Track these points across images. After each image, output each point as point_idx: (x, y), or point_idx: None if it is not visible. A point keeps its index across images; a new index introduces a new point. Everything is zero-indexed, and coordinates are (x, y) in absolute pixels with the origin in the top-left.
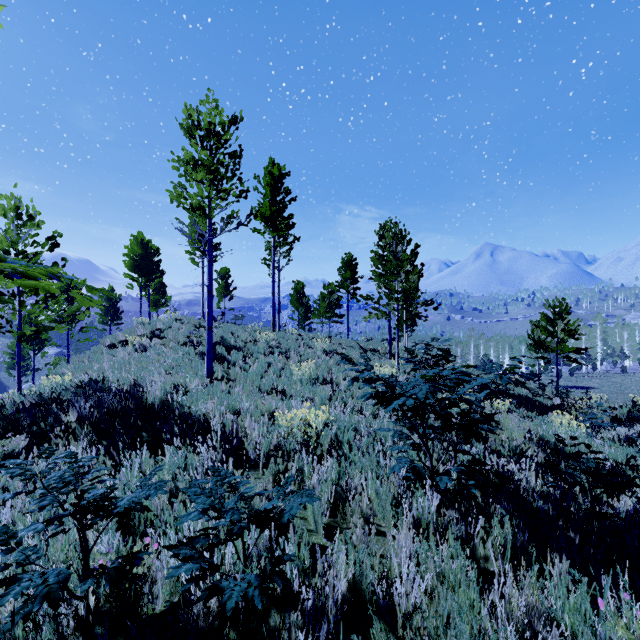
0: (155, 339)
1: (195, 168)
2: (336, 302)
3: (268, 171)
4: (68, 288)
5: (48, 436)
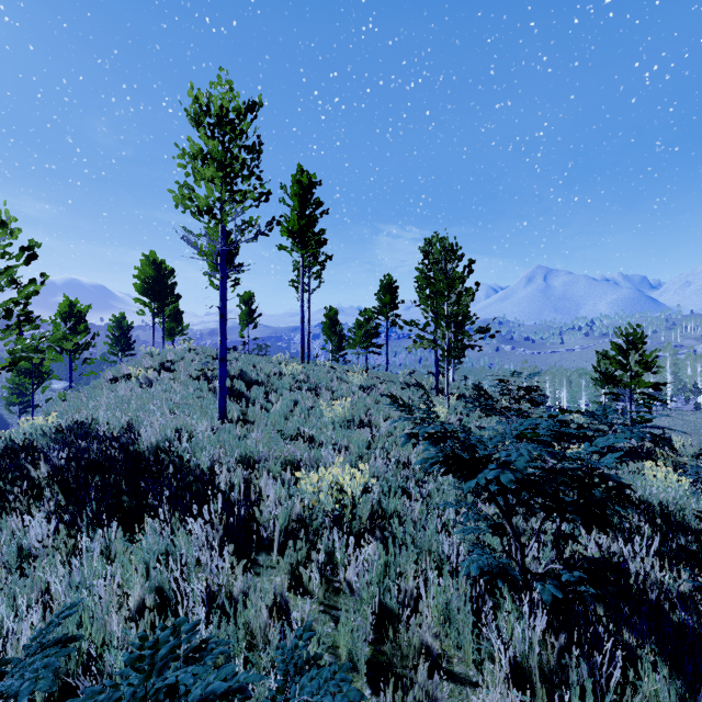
0: (164, 372)
1: (204, 163)
2: (374, 330)
3: (296, 180)
4: (70, 314)
5: (7, 497)
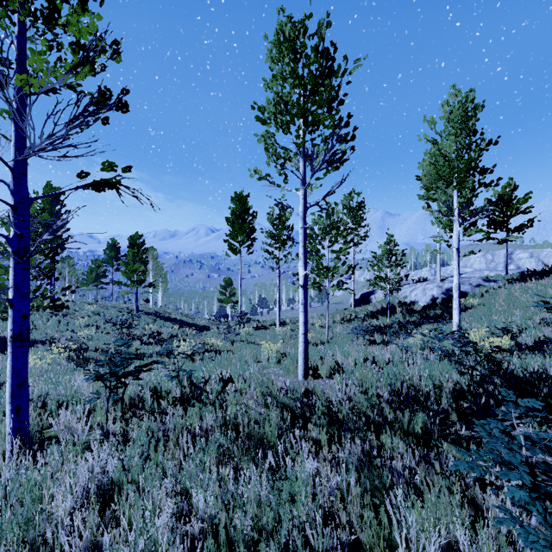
0: None
1: None
2: (103, 273)
3: (47, 191)
4: None
5: None
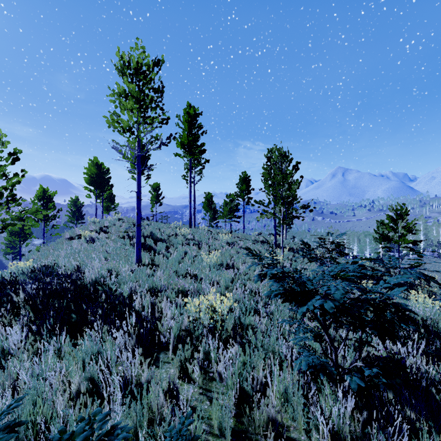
0: (102, 233)
1: (126, 99)
2: (235, 207)
3: (186, 111)
4: (44, 197)
5: None
